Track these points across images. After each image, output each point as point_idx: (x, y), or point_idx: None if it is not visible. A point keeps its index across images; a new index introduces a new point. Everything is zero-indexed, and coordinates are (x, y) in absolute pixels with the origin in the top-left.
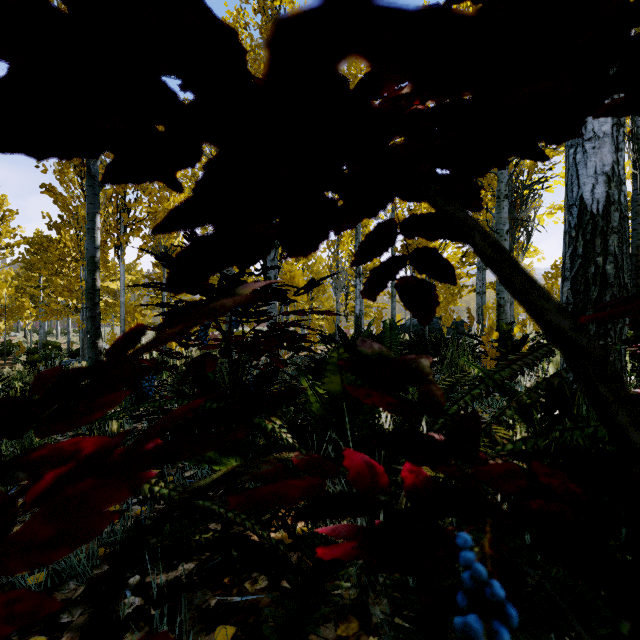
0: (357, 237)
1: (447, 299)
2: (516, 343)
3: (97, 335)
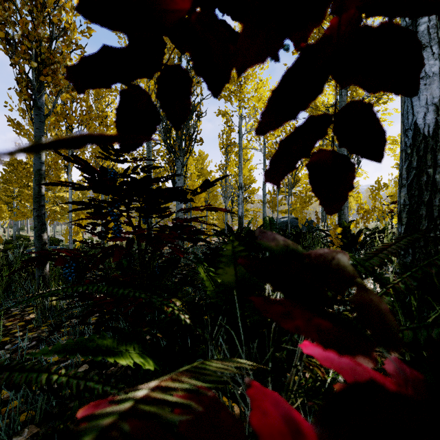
0: (240, 161)
1: (302, 205)
2: (354, 235)
3: (42, 230)
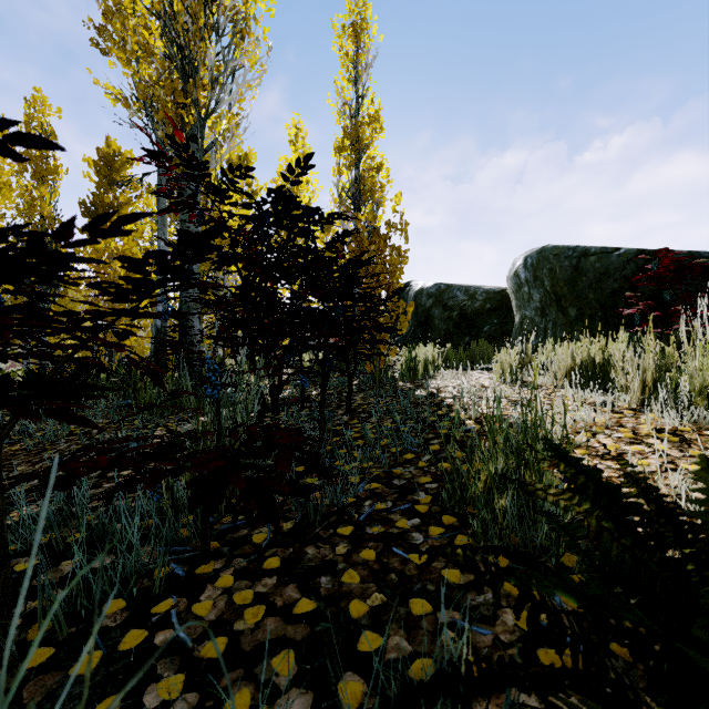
0: None
1: None
2: None
3: None
